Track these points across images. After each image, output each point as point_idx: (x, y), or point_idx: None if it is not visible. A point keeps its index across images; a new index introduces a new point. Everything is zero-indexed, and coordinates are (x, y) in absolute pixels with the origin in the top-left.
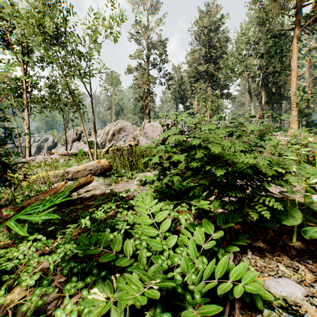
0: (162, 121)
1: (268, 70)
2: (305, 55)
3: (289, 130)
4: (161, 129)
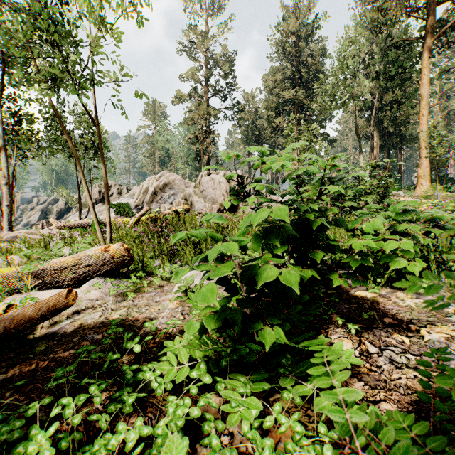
0: (227, 173)
1: (383, 100)
2: (439, 78)
3: (416, 188)
4: (226, 185)
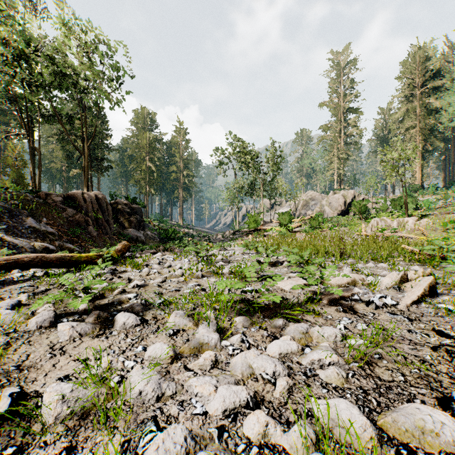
0: (345, 192)
1: None
2: None
3: None
4: (342, 200)
